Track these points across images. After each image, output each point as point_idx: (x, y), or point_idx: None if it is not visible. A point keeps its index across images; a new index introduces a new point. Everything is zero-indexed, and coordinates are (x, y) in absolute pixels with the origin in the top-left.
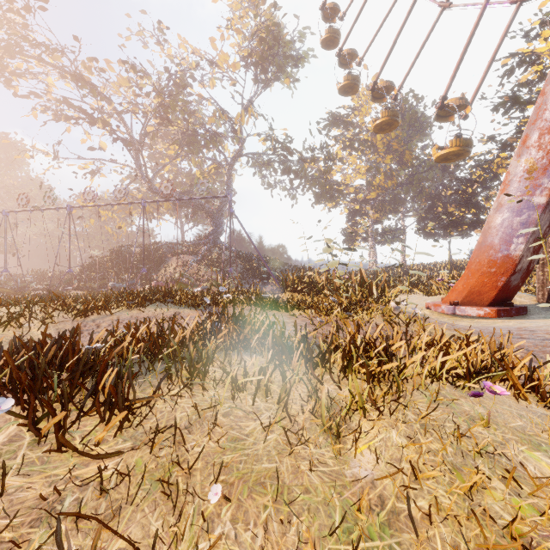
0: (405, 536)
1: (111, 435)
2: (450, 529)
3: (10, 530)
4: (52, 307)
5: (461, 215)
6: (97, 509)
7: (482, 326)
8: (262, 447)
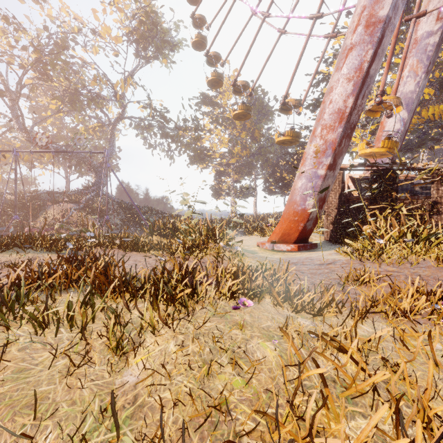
0: (140, 423)
1: None
2: (178, 409)
3: None
4: None
5: (290, 179)
6: None
7: (287, 257)
8: (47, 373)
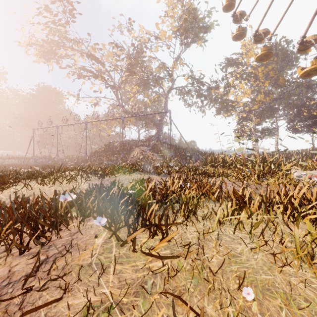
0: None
1: (156, 244)
2: None
3: (124, 297)
4: (88, 172)
5: None
6: (167, 291)
7: None
8: (254, 263)
